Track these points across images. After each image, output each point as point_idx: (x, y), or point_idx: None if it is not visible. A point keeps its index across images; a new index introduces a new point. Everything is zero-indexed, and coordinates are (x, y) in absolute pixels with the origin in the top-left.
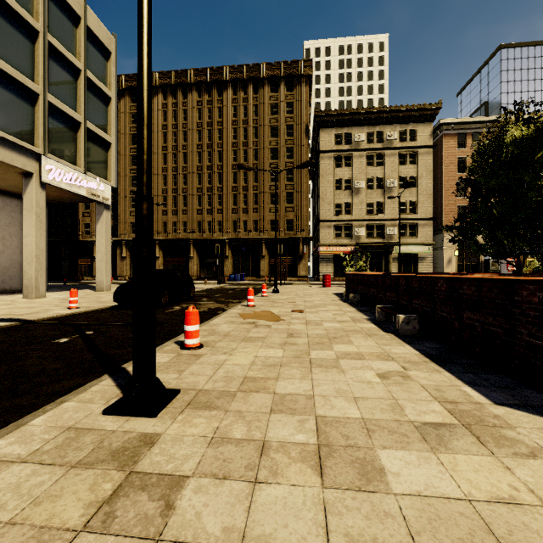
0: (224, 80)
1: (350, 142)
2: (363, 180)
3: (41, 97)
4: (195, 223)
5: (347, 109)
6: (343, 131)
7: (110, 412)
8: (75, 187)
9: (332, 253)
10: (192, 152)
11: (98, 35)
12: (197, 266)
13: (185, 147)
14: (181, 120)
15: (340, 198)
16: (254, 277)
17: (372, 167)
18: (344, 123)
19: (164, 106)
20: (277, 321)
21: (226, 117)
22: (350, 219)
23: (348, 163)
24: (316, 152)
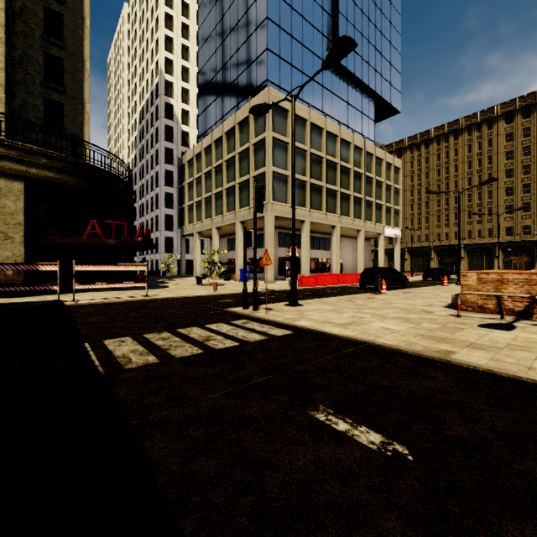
0: (459, 128)
1: None
2: None
3: (384, 205)
4: (435, 235)
5: None
6: None
7: (455, 285)
8: (391, 234)
9: None
10: (432, 185)
11: (397, 165)
12: (436, 265)
13: (427, 182)
14: (423, 165)
15: None
16: None
17: None
18: None
19: (410, 158)
20: None
21: (462, 154)
22: None
23: None
24: None
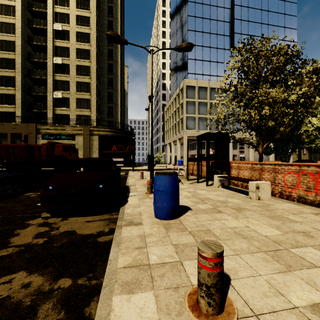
0: None
1: None
2: None
3: None
4: None
5: None
6: None
7: None
8: None
9: None
10: None
11: None
12: None
13: None
14: None
15: None
16: None
17: None
18: None
19: None
20: None
21: None
22: None
23: None
24: None
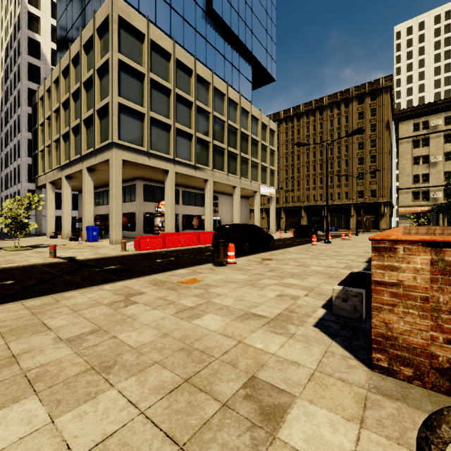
0: (324, 105)
1: (428, 127)
2: (440, 154)
3: (260, 164)
4: (305, 196)
5: (424, 103)
6: (420, 120)
7: (323, 243)
8: (267, 193)
9: (409, 212)
10: (302, 153)
11: (272, 128)
12: (306, 222)
13: (298, 151)
14: (296, 136)
15: (418, 171)
16: (345, 229)
17: (449, 143)
18: (421, 114)
19: (285, 129)
20: (351, 240)
21: (325, 128)
22: (427, 186)
23: (425, 143)
24: (398, 134)
